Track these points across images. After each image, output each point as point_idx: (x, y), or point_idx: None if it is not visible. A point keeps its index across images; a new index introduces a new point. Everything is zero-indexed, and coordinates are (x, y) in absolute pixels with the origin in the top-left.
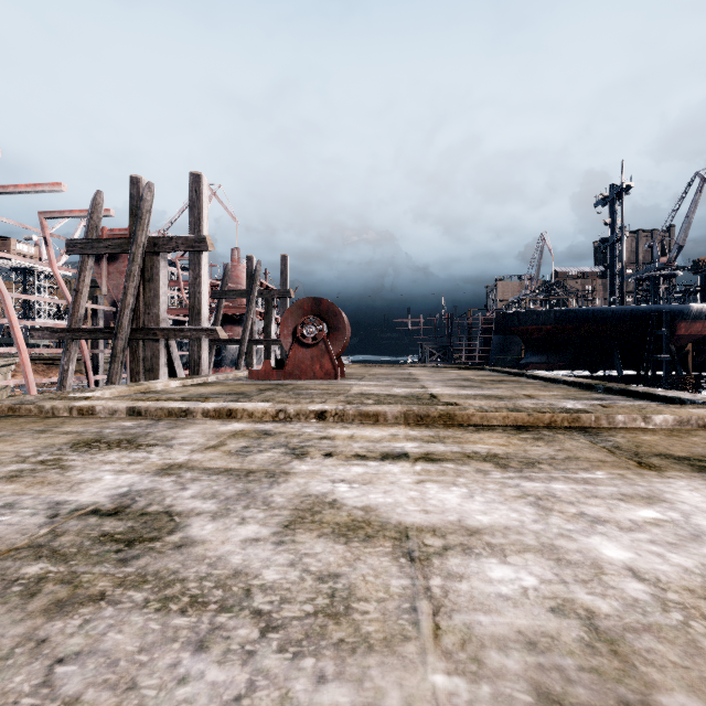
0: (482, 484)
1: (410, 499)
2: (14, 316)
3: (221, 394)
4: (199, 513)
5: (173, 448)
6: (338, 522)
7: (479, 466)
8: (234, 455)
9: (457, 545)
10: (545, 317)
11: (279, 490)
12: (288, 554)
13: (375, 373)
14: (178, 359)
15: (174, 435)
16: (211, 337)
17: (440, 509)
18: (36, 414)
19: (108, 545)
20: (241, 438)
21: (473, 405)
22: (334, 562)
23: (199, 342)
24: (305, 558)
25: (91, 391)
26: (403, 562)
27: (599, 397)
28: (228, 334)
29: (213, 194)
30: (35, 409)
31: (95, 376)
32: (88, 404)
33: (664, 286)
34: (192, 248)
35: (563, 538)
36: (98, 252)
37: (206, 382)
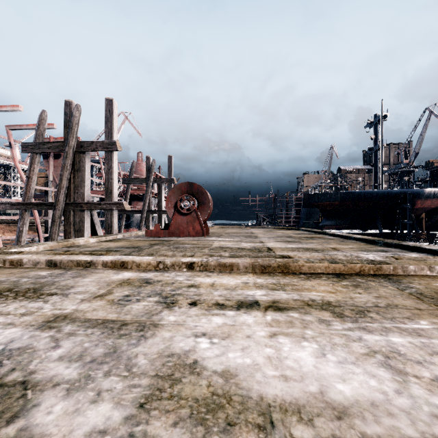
0: (329, 338)
1: (267, 358)
2: None
3: (122, 248)
4: (56, 384)
5: (68, 297)
6: (197, 397)
7: (319, 315)
8: (115, 304)
9: None
10: (334, 196)
11: (145, 347)
12: None
13: (229, 232)
14: (98, 223)
15: (74, 283)
16: (119, 208)
17: (298, 373)
18: None
19: None
20: (126, 286)
21: (301, 257)
22: None
23: (111, 212)
24: None
25: (28, 246)
26: None
27: (383, 249)
28: (135, 207)
29: (126, 118)
30: None
31: (44, 234)
32: (18, 257)
33: (407, 177)
34: (106, 149)
35: None
36: (43, 151)
37: (116, 238)
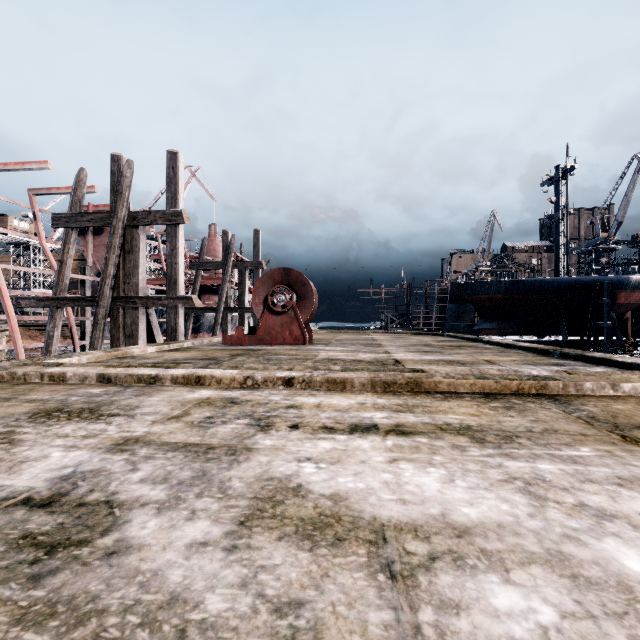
0: (461, 464)
1: (384, 483)
2: (4, 285)
3: (194, 359)
4: (144, 503)
5: (134, 418)
6: (302, 516)
7: (454, 440)
8: (196, 426)
9: (445, 552)
10: (496, 287)
11: (239, 471)
12: (240, 567)
13: (341, 339)
14: (156, 325)
15: (139, 403)
16: (187, 305)
17: (419, 497)
18: (9, 380)
19: (25, 552)
20: (206, 407)
21: (439, 372)
22: (297, 580)
23: (175, 310)
24: (260, 574)
25: (67, 356)
26: (381, 580)
27: (557, 363)
28: (206, 303)
29: (193, 175)
30: (8, 376)
31: (80, 342)
32: (60, 370)
33: (605, 259)
34: (169, 222)
35: (570, 542)
36: (81, 225)
37: (182, 347)
